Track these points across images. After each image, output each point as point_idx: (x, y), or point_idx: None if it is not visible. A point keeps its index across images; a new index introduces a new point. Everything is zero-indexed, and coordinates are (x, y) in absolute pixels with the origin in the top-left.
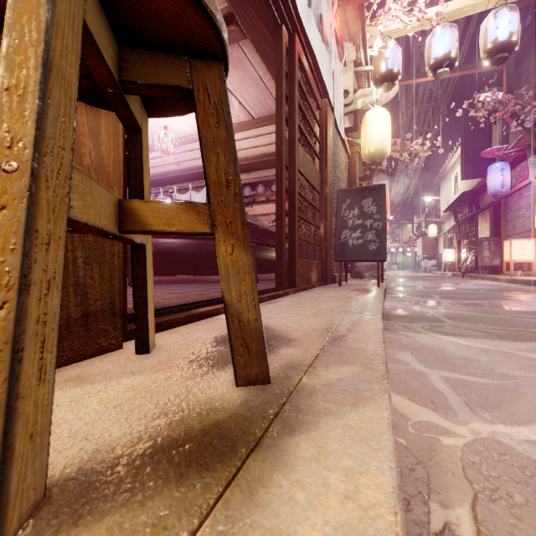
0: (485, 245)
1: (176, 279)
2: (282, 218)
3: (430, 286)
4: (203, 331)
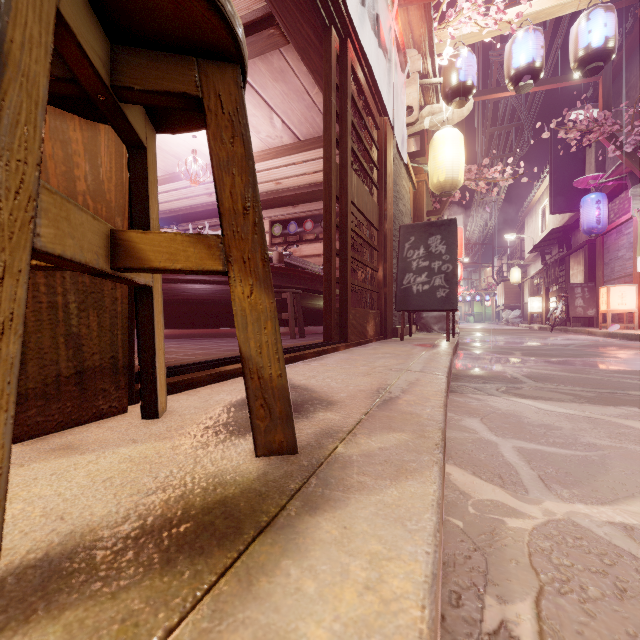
0: (578, 293)
1: (206, 332)
2: (331, 258)
3: (512, 341)
4: (228, 392)
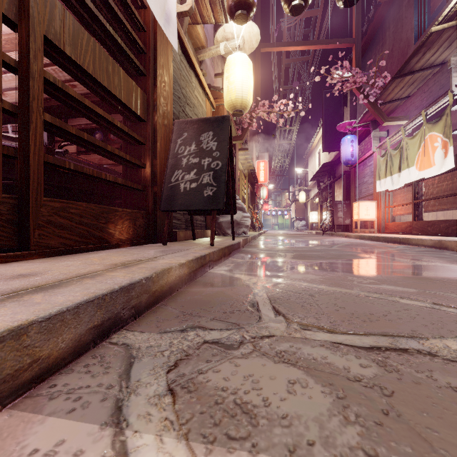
0: (339, 207)
1: None
2: None
3: (292, 243)
4: None
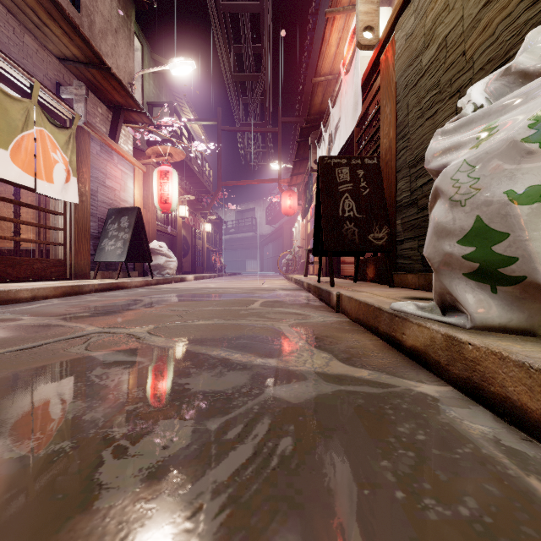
0: None
1: None
2: None
3: None
4: (324, 278)
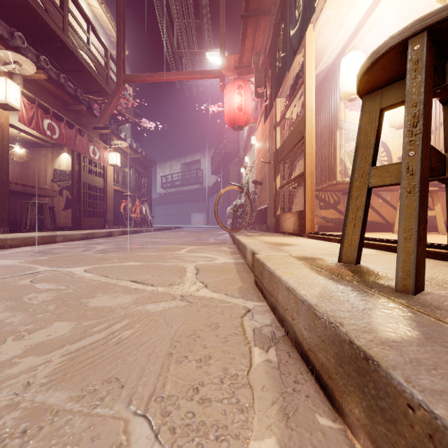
0: None
1: None
2: None
3: None
4: None
